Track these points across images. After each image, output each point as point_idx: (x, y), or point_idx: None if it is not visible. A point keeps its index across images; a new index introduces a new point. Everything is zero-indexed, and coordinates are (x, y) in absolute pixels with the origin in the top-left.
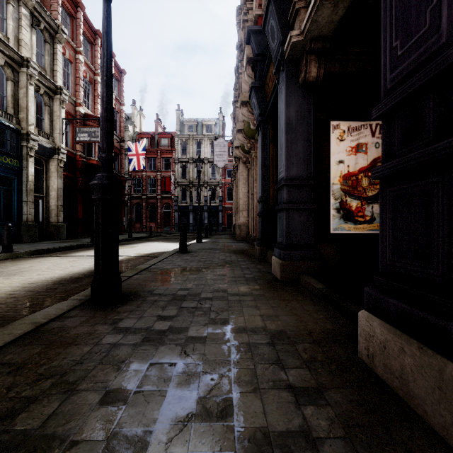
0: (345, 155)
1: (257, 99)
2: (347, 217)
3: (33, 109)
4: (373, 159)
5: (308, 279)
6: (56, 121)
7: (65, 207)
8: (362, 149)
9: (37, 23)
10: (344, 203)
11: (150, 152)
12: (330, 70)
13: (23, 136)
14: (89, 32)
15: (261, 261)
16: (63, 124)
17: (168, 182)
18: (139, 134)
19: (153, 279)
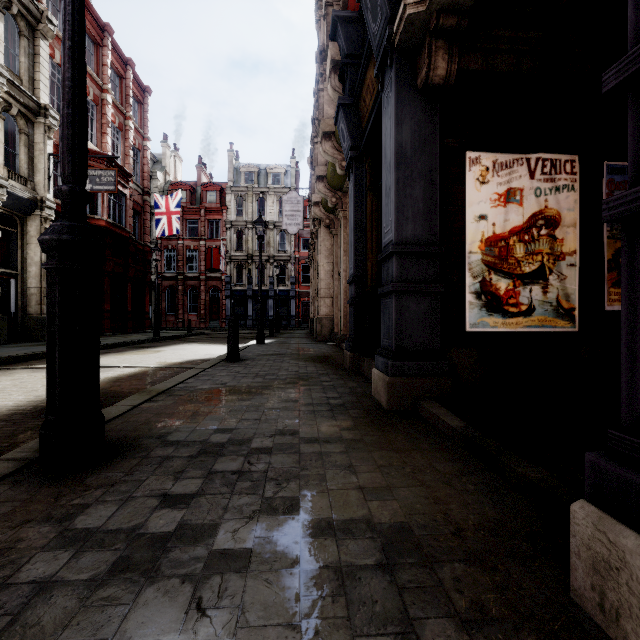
0: (488, 206)
1: (347, 124)
2: (492, 306)
3: None
4: (532, 214)
5: (434, 408)
6: (39, 158)
7: None
8: (515, 198)
9: (7, 4)
10: (487, 283)
11: (189, 211)
12: (467, 66)
13: None
14: (93, 26)
15: (354, 374)
16: (49, 163)
17: (217, 255)
18: (173, 184)
19: (173, 410)
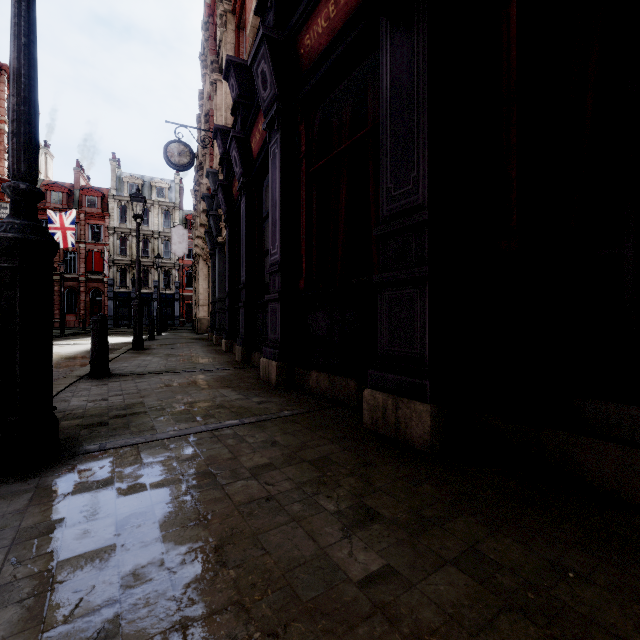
0: None
1: (209, 240)
2: None
3: None
4: None
5: None
6: None
7: None
8: None
9: None
10: None
11: None
12: None
13: None
14: None
15: (211, 341)
16: None
17: (99, 258)
18: (47, 184)
19: (149, 346)
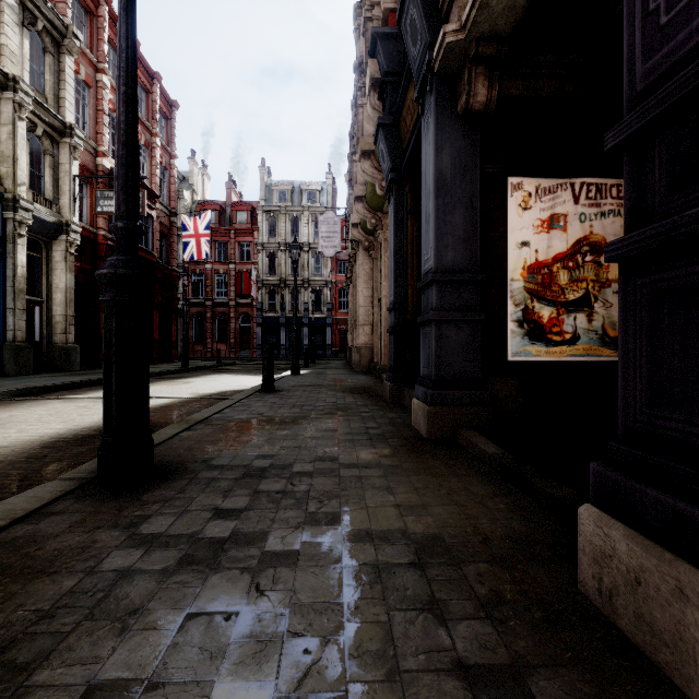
0: (531, 233)
1: (387, 144)
2: (534, 335)
3: (25, 159)
4: (576, 240)
5: (473, 437)
6: (64, 180)
7: (79, 318)
8: (559, 224)
9: (32, 19)
10: (530, 311)
11: (218, 233)
12: (508, 92)
13: (8, 202)
14: None
15: (394, 406)
16: (75, 184)
17: (247, 280)
18: (201, 204)
19: (213, 438)
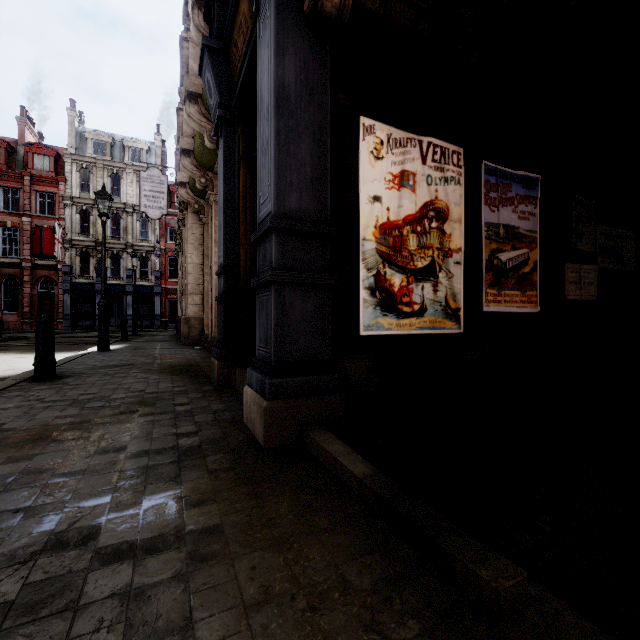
0: (383, 187)
1: (214, 73)
2: (386, 305)
3: None
4: (424, 203)
5: (328, 443)
6: None
7: None
8: (409, 183)
9: None
10: (382, 278)
11: (5, 176)
12: (364, 2)
13: None
14: None
15: (222, 390)
16: None
17: (50, 237)
18: None
19: None
